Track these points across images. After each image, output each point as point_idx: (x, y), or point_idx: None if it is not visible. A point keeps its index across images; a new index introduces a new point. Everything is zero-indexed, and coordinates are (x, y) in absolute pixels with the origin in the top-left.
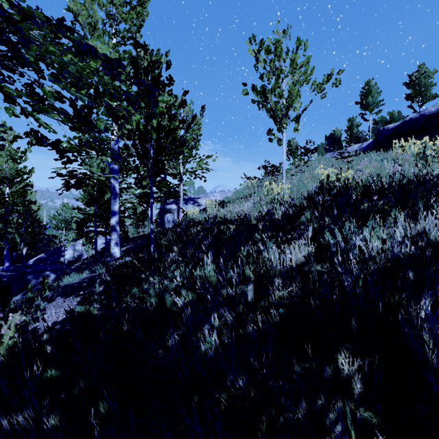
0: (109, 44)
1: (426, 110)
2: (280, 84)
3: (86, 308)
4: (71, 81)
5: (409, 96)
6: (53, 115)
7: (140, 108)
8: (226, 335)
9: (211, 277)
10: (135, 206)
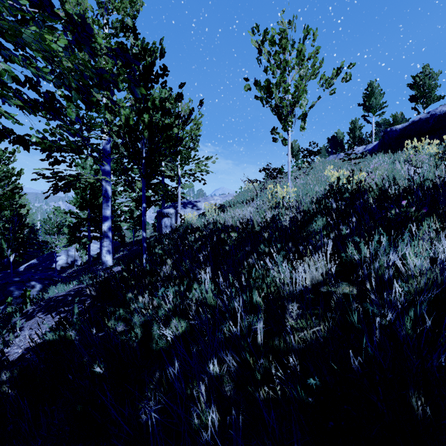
0: (99, 33)
1: (437, 109)
2: (286, 78)
3: (60, 334)
4: (58, 75)
5: (413, 97)
6: (15, 102)
7: (118, 89)
8: (227, 384)
9: (210, 298)
10: (132, 209)
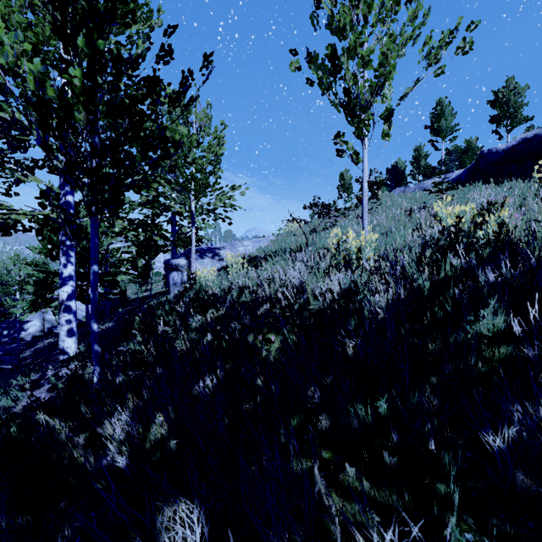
0: None
1: None
2: (366, 37)
3: None
4: None
5: (494, 118)
6: None
7: None
8: None
9: None
10: (135, 257)
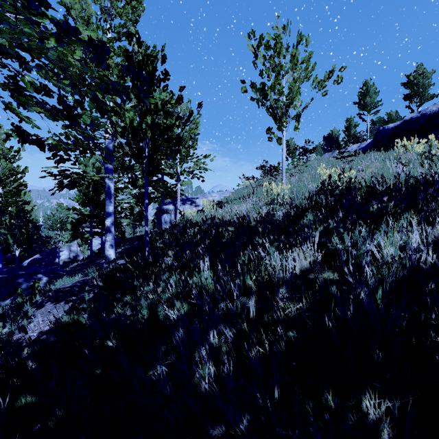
0: (103, 39)
1: (427, 109)
2: (280, 81)
3: (73, 318)
4: (64, 78)
5: (407, 96)
6: (35, 108)
7: (129, 99)
8: (224, 354)
9: (208, 285)
10: (132, 206)
